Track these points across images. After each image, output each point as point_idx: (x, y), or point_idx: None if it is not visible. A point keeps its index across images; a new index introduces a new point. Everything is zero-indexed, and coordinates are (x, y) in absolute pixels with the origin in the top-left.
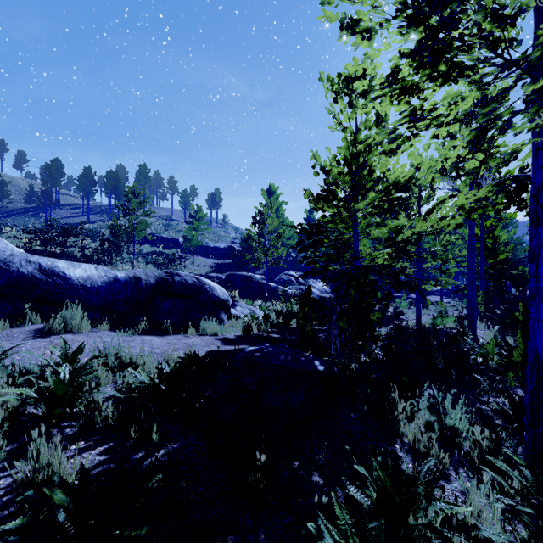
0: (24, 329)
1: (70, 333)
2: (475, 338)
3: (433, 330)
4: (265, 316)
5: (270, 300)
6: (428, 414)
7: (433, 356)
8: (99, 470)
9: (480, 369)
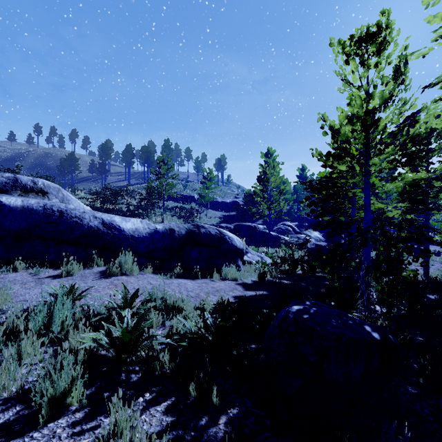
0: (92, 271)
1: (125, 275)
2: None
3: None
4: (273, 262)
5: (271, 247)
6: None
7: None
8: (170, 437)
9: None
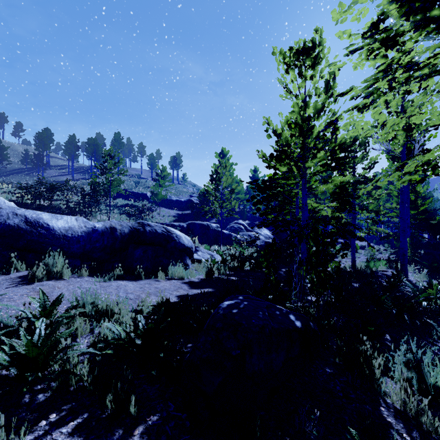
0: (9, 276)
1: (52, 280)
2: (407, 280)
3: (370, 273)
4: (222, 260)
5: (224, 245)
6: (405, 370)
7: (382, 300)
8: None
9: (427, 313)
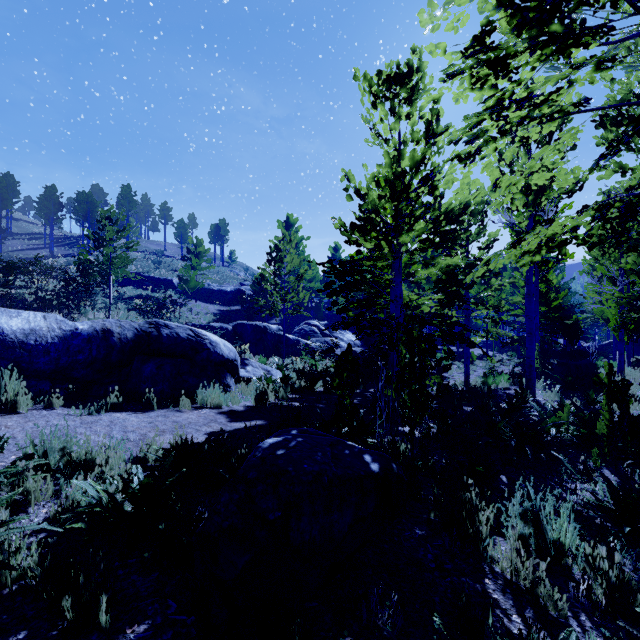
0: None
1: None
2: (534, 400)
3: (487, 392)
4: (283, 377)
5: (288, 356)
6: (520, 524)
7: (499, 429)
8: None
9: (556, 444)
